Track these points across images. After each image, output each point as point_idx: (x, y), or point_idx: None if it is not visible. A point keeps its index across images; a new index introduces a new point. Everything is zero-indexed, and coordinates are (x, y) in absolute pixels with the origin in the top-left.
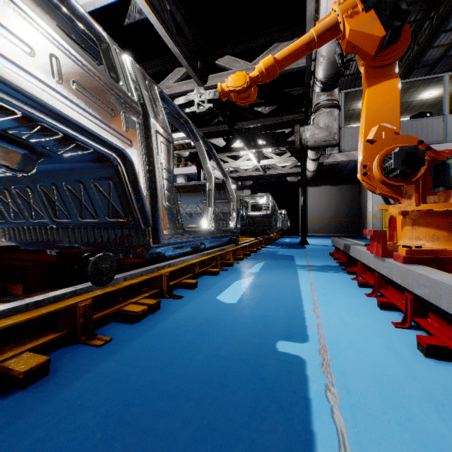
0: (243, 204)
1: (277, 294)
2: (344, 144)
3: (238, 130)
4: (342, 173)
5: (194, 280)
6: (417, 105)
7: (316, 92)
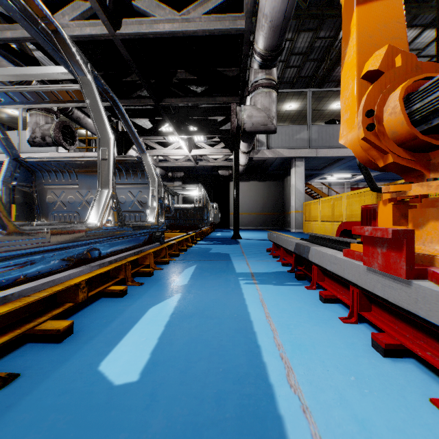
0: (169, 192)
1: (218, 337)
2: (271, 141)
3: (166, 109)
4: (269, 170)
5: (66, 322)
6: (328, 114)
7: (253, 68)
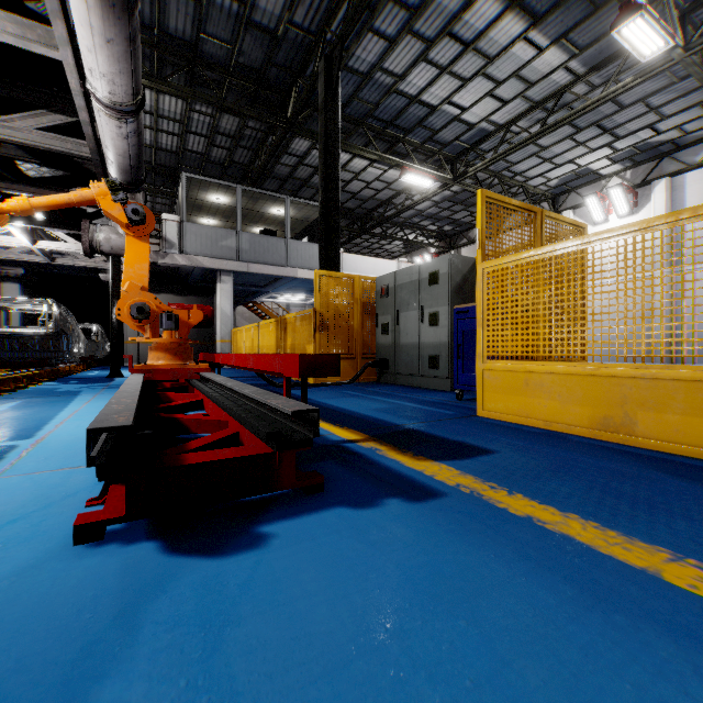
0: None
1: (22, 422)
2: (186, 244)
3: None
4: (190, 280)
5: None
6: (271, 218)
7: None
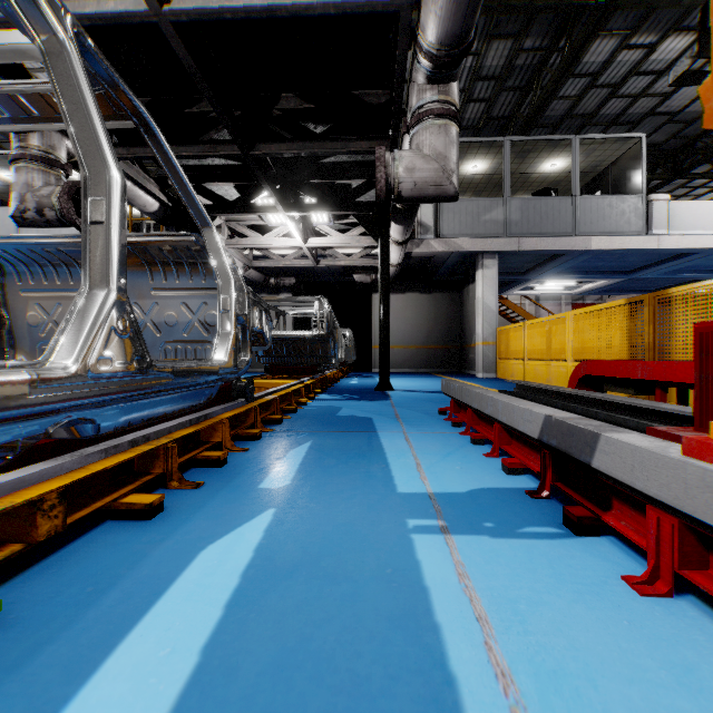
0: (260, 305)
1: (349, 643)
2: (443, 225)
3: (261, 163)
4: (438, 273)
5: None
6: (537, 181)
7: (416, 83)
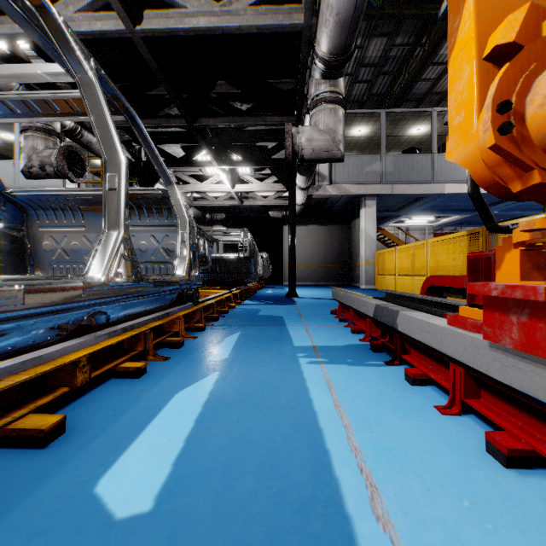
0: (204, 236)
1: (269, 436)
2: (335, 175)
3: (202, 131)
4: (332, 211)
5: (54, 417)
6: (406, 141)
7: (314, 78)
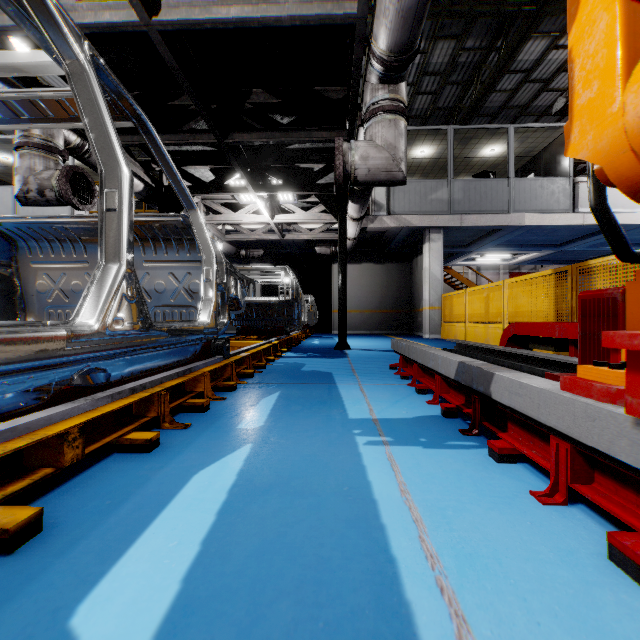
0: (236, 275)
1: (315, 537)
2: (394, 203)
3: (235, 150)
4: (390, 246)
5: (28, 510)
6: (478, 164)
7: (370, 83)
